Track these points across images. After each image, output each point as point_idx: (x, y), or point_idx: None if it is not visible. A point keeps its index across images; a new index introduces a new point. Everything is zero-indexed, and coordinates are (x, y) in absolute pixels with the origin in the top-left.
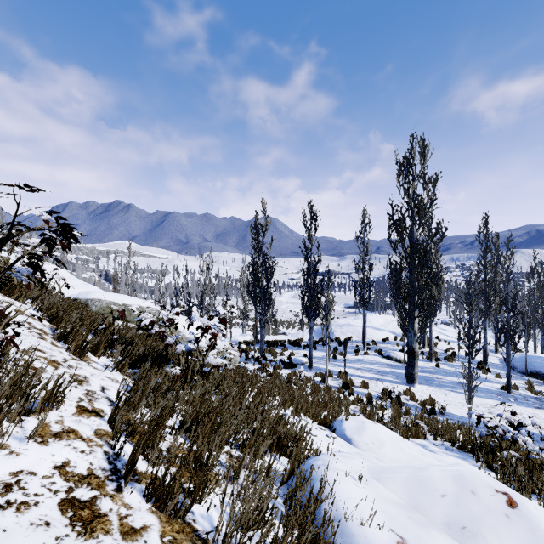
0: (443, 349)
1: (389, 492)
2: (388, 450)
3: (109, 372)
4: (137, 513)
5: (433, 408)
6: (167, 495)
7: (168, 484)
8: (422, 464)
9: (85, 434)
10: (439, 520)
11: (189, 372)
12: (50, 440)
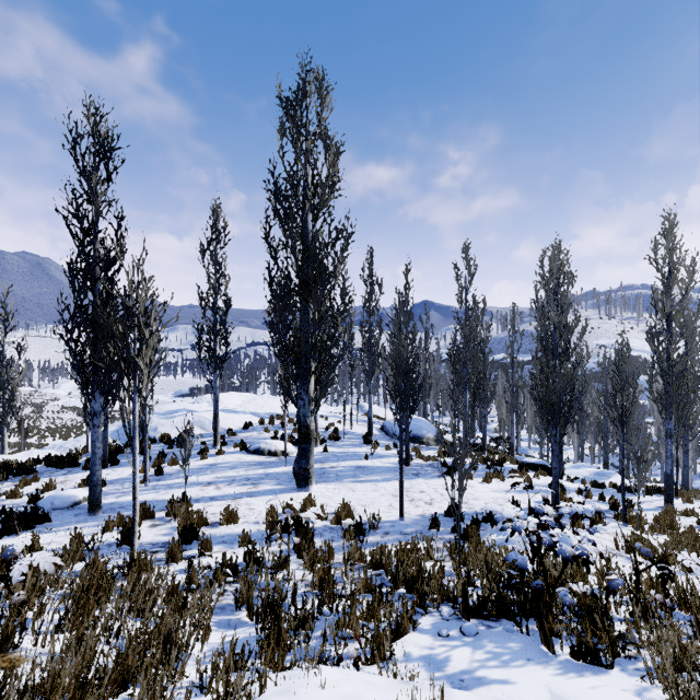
0: (323, 427)
1: None
2: None
3: None
4: None
5: (360, 523)
6: None
7: None
8: None
9: None
10: None
11: None
12: None
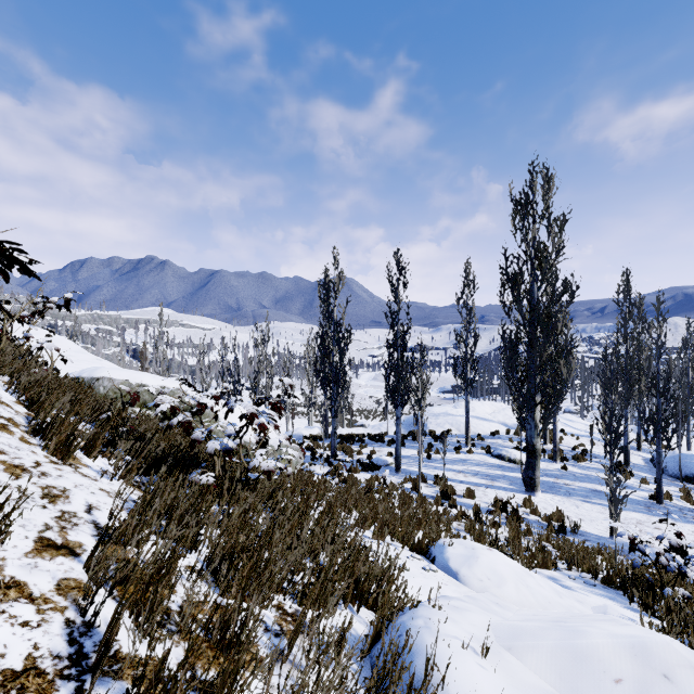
0: (570, 446)
1: (530, 672)
2: (510, 590)
3: (106, 482)
4: None
5: (562, 525)
6: None
7: (164, 687)
8: (562, 613)
9: (38, 590)
10: None
11: (225, 481)
12: None
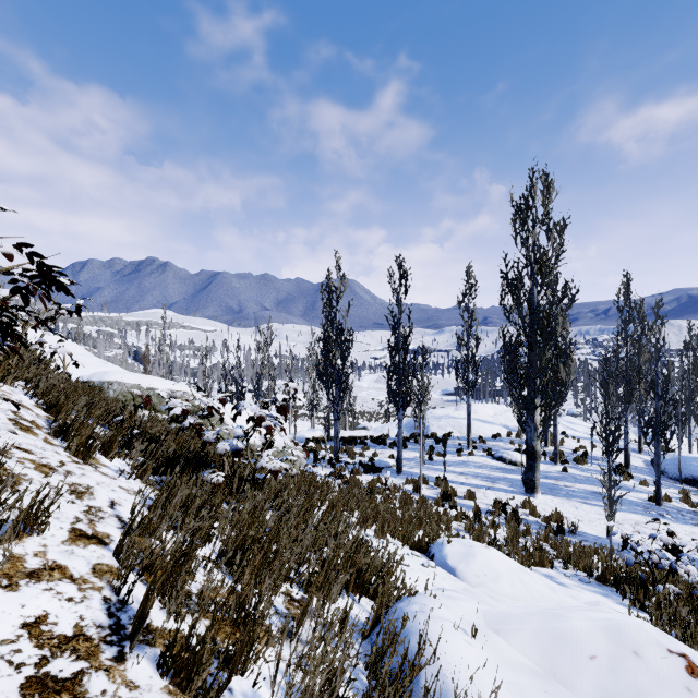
0: (571, 448)
1: (515, 651)
2: (505, 585)
3: (124, 480)
4: (144, 696)
5: (560, 526)
6: (191, 666)
7: (194, 650)
8: (553, 605)
9: (77, 572)
10: (589, 695)
11: (234, 480)
12: (22, 583)
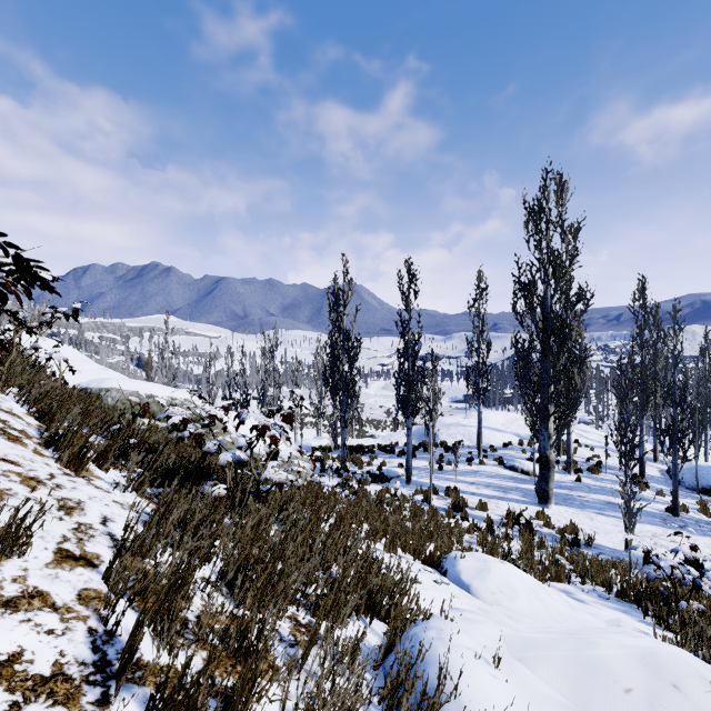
0: (584, 457)
1: (541, 683)
2: (522, 603)
3: (119, 494)
4: None
5: (576, 538)
6: (184, 710)
7: (187, 692)
8: (574, 625)
9: (60, 599)
10: None
11: (237, 493)
12: None
